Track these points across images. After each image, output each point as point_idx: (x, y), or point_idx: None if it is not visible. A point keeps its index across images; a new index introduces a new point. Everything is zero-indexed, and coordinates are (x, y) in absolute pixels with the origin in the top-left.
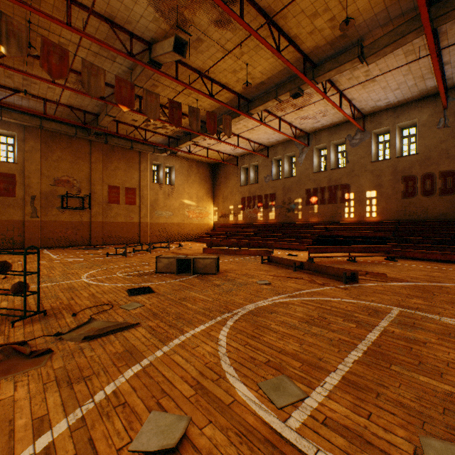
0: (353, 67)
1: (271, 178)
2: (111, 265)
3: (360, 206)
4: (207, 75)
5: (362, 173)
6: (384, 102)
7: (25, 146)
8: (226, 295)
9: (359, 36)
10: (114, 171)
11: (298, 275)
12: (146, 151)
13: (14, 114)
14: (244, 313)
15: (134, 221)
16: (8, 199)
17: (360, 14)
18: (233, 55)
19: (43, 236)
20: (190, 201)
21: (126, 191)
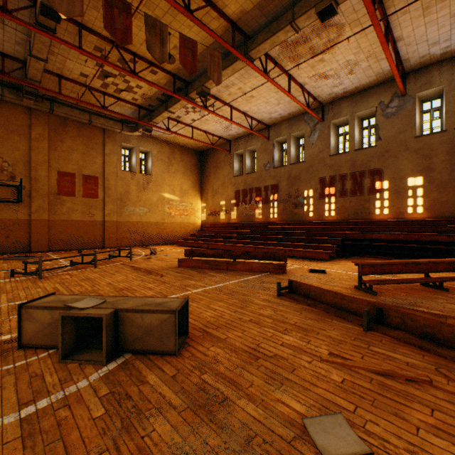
0: None
1: (273, 165)
2: None
3: (399, 198)
4: None
5: (402, 153)
6: (442, 47)
7: None
8: None
9: None
10: (66, 153)
11: (396, 356)
12: (111, 127)
13: None
14: None
15: (96, 219)
16: None
17: None
18: None
19: None
20: (172, 195)
21: (85, 180)
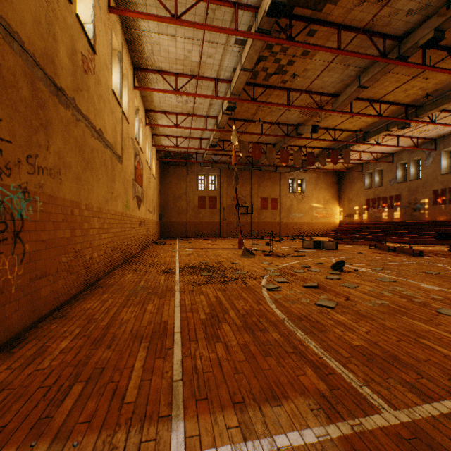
0: (450, 105)
1: (396, 181)
2: (276, 245)
3: None
4: (331, 128)
5: None
6: None
7: (220, 180)
8: (338, 254)
9: (450, 87)
10: (263, 188)
11: (387, 253)
12: (285, 171)
13: (217, 164)
14: (343, 257)
15: (276, 221)
16: (213, 210)
17: (444, 81)
18: (349, 117)
19: (228, 230)
20: (318, 204)
21: (271, 200)
